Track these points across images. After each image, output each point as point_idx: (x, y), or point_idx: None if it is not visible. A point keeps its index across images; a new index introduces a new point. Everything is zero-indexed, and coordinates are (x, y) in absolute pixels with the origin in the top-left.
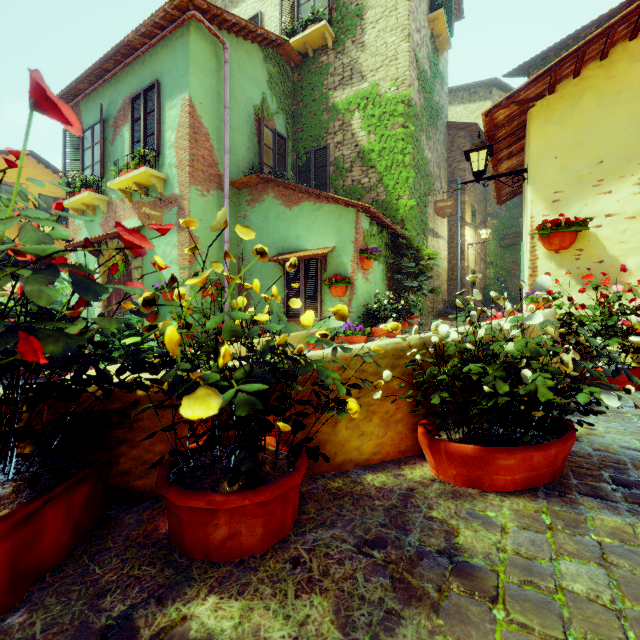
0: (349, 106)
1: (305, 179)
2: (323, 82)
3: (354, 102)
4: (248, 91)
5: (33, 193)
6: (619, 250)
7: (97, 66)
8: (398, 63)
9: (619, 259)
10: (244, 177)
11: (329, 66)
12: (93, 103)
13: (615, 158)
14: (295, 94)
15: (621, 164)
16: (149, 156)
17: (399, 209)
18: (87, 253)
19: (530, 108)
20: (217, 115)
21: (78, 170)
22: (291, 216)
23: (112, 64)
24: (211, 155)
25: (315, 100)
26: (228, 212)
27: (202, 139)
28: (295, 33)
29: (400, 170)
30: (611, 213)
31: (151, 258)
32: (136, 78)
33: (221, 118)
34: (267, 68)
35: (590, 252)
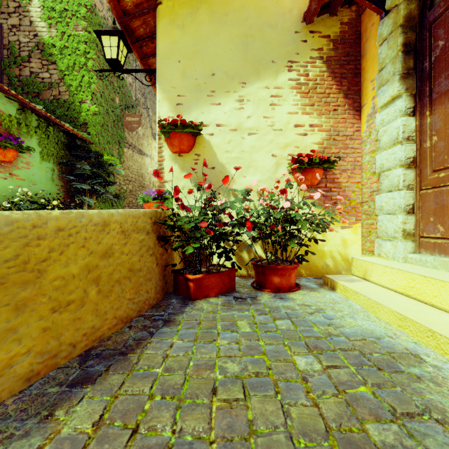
0: None
1: None
2: None
3: None
4: None
5: None
6: (226, 158)
7: None
8: None
9: (226, 166)
10: None
11: None
12: None
13: (223, 73)
14: None
15: (227, 80)
16: None
17: (82, 112)
18: None
19: (158, 4)
20: None
21: None
22: None
23: None
24: None
25: None
26: None
27: None
28: None
29: (83, 73)
30: (220, 123)
31: None
32: None
33: None
34: None
35: (205, 158)
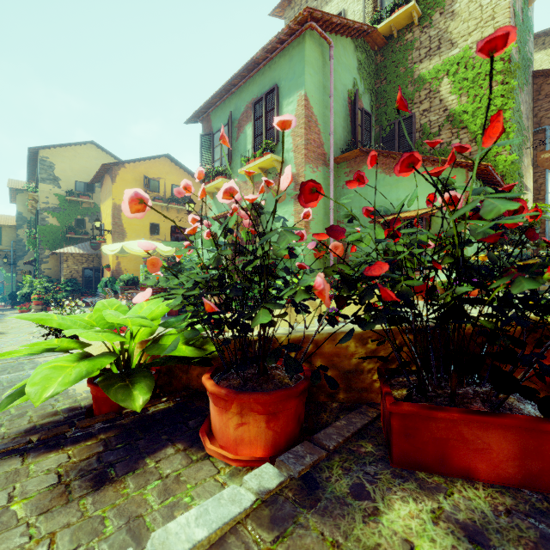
0: (437, 74)
1: (388, 148)
2: (407, 58)
3: (443, 70)
4: (343, 79)
5: (168, 184)
6: None
7: (229, 83)
8: (495, 22)
9: None
10: (347, 152)
11: (414, 42)
12: (221, 112)
13: None
14: (378, 74)
15: None
16: (270, 145)
17: (497, 165)
18: (216, 224)
19: None
20: (323, 104)
21: (210, 163)
22: (391, 182)
23: (239, 79)
24: (319, 138)
25: (399, 75)
26: (333, 183)
27: (313, 125)
28: (380, 20)
29: None
30: None
31: (270, 225)
32: (257, 86)
33: (325, 106)
34: (356, 56)
35: None
